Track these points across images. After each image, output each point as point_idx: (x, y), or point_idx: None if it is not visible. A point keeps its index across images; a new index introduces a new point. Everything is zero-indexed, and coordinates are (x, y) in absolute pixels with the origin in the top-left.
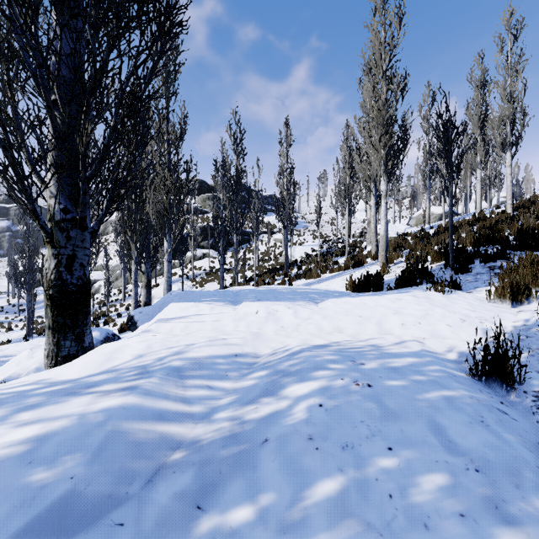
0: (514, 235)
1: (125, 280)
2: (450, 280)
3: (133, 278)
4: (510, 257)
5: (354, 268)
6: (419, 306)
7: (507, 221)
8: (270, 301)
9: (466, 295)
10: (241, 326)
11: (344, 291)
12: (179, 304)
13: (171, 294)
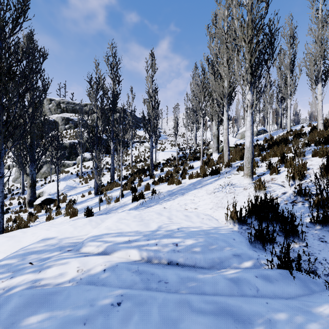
0: None
1: None
2: None
3: None
4: None
5: (212, 175)
6: None
7: None
8: None
9: None
10: None
11: (231, 235)
12: None
13: None
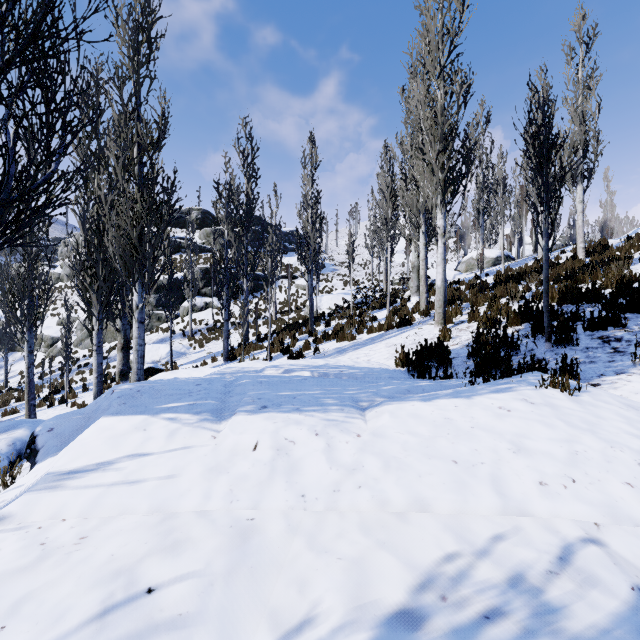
0: (611, 289)
1: None
2: (563, 363)
3: (95, 342)
4: (627, 323)
5: (400, 327)
6: (552, 431)
7: (588, 270)
8: (283, 413)
9: (603, 395)
10: (215, 496)
11: (394, 370)
12: (114, 422)
13: (112, 392)
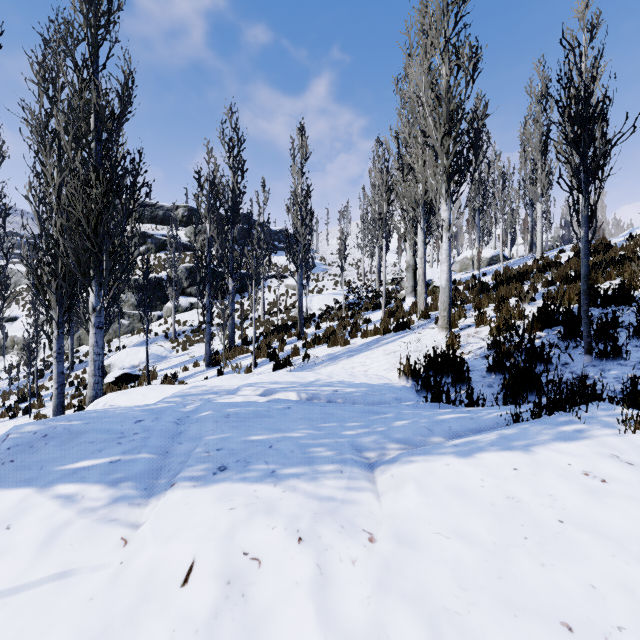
0: None
1: (77, 339)
2: (632, 388)
3: (54, 348)
4: None
5: (397, 331)
6: None
7: (601, 269)
8: (249, 485)
9: None
10: None
11: (399, 387)
12: None
13: (4, 439)
